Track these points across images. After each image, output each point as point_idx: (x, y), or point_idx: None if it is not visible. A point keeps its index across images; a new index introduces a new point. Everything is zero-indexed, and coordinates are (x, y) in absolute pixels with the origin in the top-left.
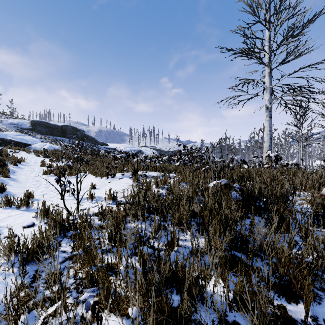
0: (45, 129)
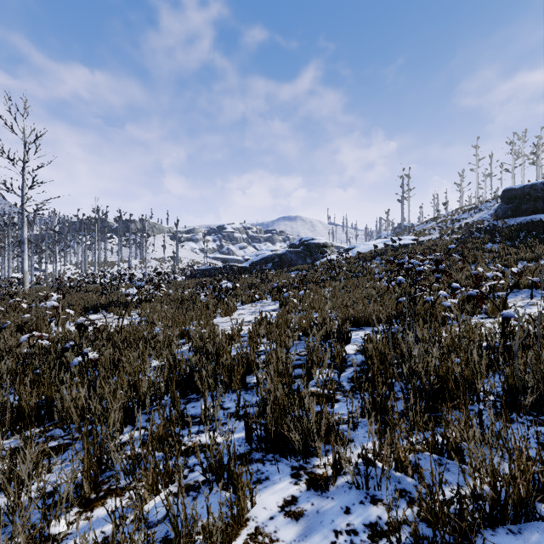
0: (507, 206)
